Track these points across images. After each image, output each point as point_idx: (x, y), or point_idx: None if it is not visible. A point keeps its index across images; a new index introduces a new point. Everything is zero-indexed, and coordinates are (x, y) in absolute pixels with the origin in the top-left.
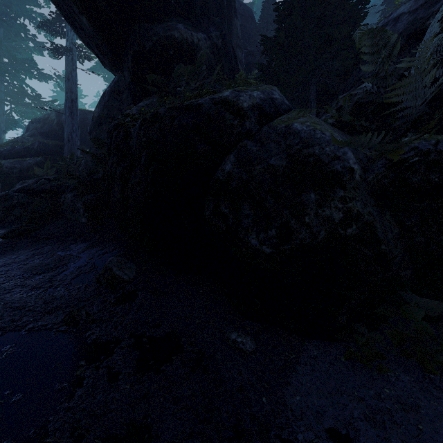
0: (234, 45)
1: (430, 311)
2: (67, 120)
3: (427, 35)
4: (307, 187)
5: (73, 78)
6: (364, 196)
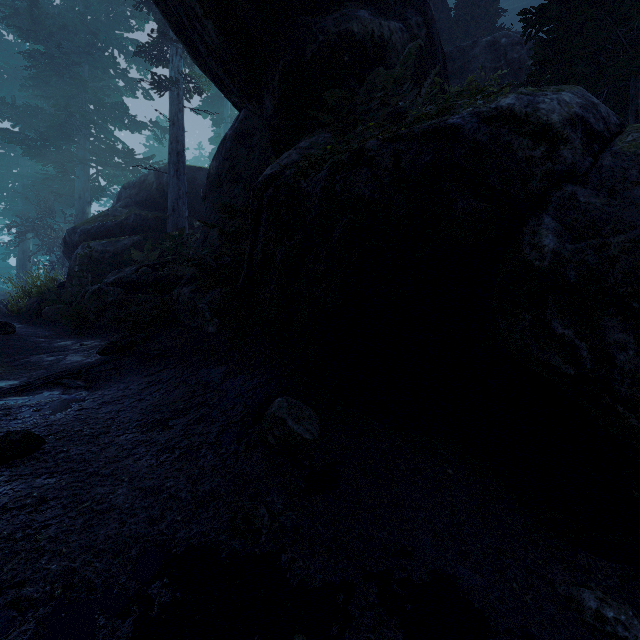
0: None
1: None
2: (172, 182)
3: None
4: None
5: (180, 122)
6: None
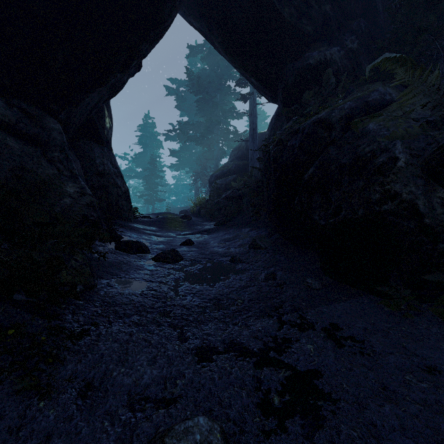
0: None
1: None
2: (250, 145)
3: None
4: (359, 177)
5: (254, 113)
6: (406, 178)
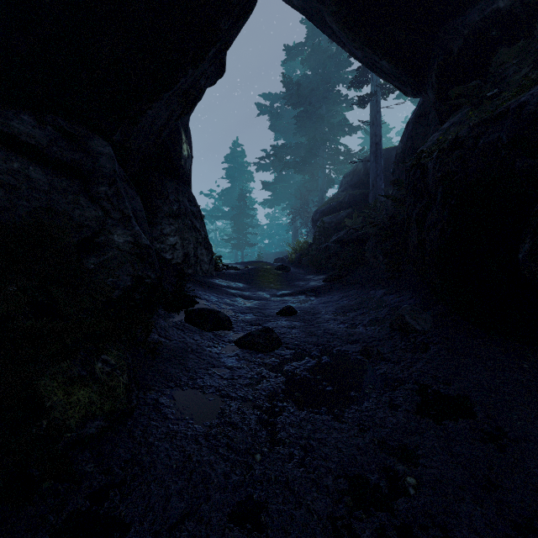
0: None
1: None
2: (371, 166)
3: None
4: None
5: (377, 121)
6: None
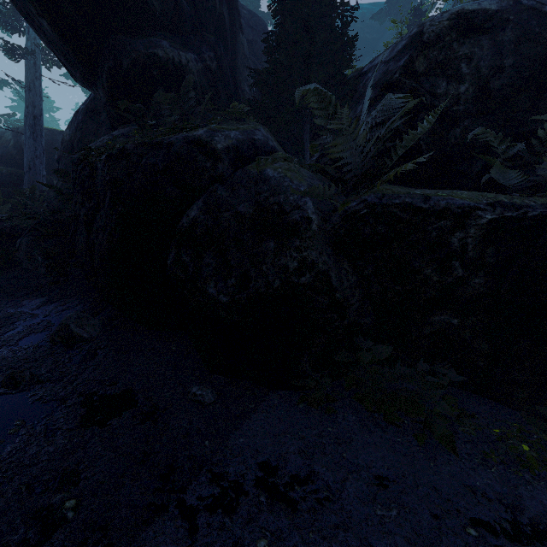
0: (241, 65)
1: (380, 356)
2: (28, 142)
3: (365, 97)
4: (268, 236)
5: (36, 89)
6: (320, 245)
